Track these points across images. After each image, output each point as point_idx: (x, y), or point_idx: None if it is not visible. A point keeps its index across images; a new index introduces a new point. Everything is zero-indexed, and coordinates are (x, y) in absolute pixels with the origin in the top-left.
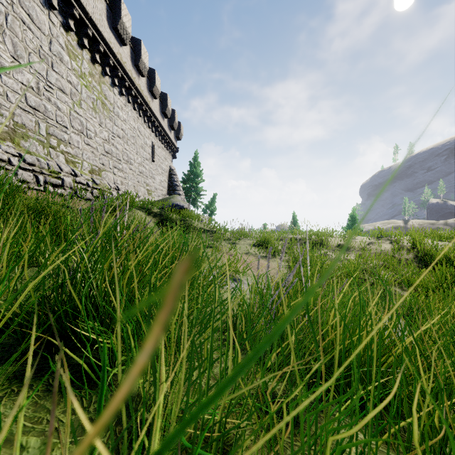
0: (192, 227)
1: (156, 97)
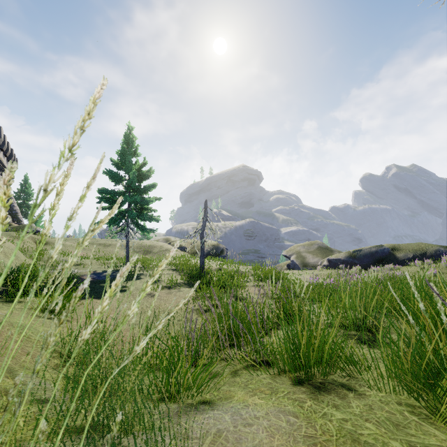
0: (50, 242)
1: (7, 156)
